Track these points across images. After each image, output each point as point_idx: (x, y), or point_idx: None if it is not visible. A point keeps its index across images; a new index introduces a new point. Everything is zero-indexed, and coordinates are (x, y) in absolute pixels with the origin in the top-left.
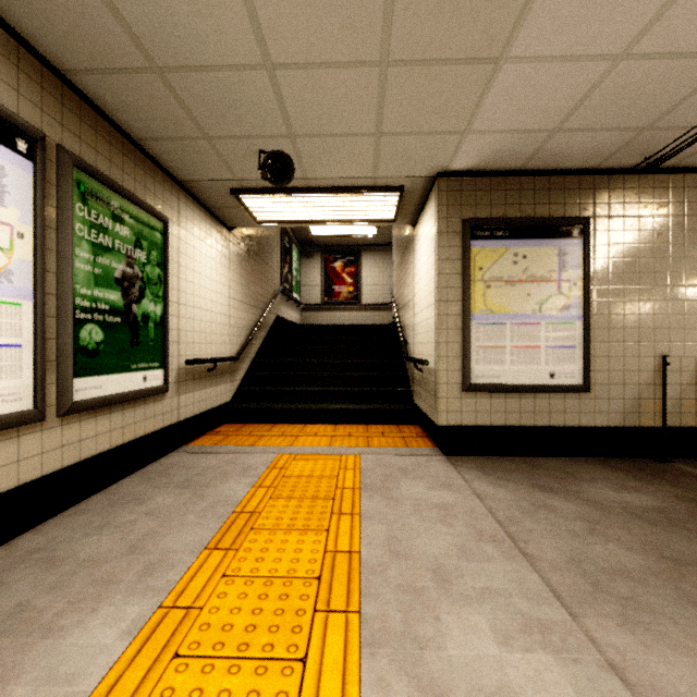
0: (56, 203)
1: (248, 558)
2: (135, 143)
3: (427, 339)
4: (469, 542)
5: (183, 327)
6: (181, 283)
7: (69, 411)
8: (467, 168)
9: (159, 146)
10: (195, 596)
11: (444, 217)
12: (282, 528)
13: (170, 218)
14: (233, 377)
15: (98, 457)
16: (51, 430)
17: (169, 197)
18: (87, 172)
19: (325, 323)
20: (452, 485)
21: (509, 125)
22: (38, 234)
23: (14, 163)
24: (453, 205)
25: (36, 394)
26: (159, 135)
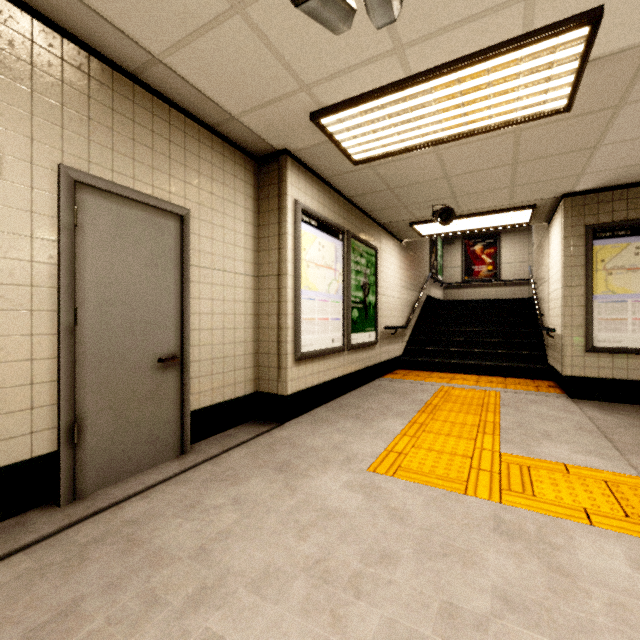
0: (346, 256)
1: (440, 417)
2: (366, 214)
3: (556, 313)
4: (570, 430)
5: (381, 308)
6: (381, 282)
7: (350, 348)
8: (589, 188)
9: (377, 212)
10: (422, 422)
11: (569, 225)
12: (454, 411)
13: (377, 247)
14: (402, 339)
15: (356, 372)
16: (345, 356)
17: (376, 235)
18: (354, 239)
19: (465, 299)
20: (569, 411)
21: (617, 166)
22: (344, 272)
23: (339, 245)
24: (577, 216)
25: (343, 340)
26: (379, 209)
